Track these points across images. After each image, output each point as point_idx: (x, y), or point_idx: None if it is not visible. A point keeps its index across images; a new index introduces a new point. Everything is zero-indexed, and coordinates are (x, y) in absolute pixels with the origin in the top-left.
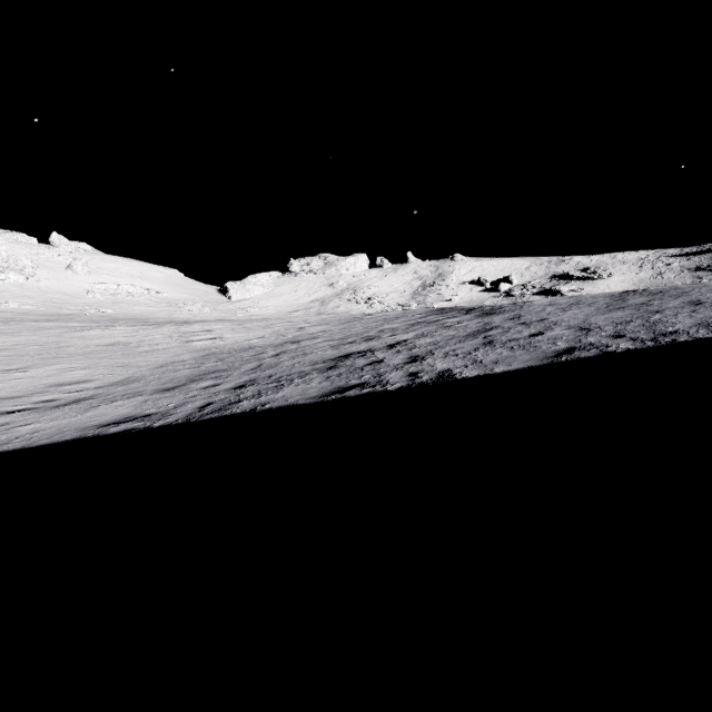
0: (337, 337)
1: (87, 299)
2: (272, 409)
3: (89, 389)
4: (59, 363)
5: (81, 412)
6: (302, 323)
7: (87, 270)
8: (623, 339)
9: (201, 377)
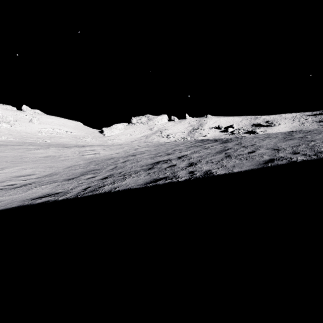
0: (153, 153)
1: (38, 135)
2: (119, 191)
3: (32, 179)
4: (20, 165)
5: (25, 191)
6: (136, 146)
7: (39, 122)
8: (299, 155)
9: (87, 173)
